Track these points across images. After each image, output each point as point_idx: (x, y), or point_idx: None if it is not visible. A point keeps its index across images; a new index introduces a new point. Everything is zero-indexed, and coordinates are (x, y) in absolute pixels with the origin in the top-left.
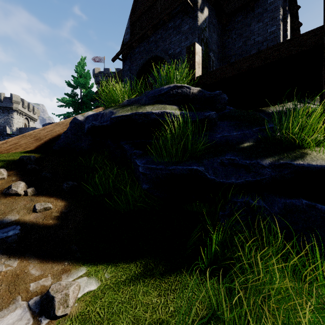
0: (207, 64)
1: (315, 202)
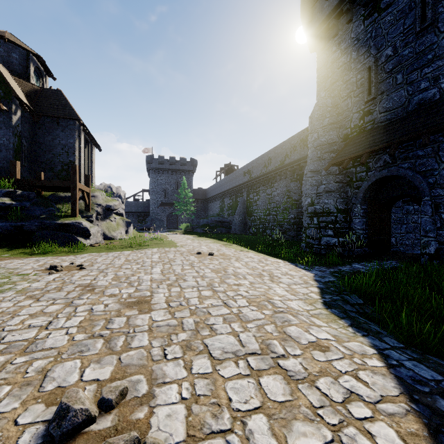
0: (20, 150)
1: (62, 232)
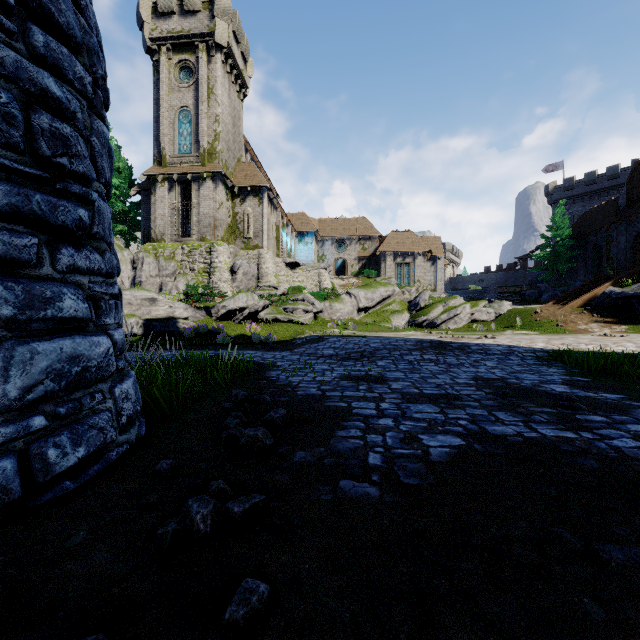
0: None
1: None
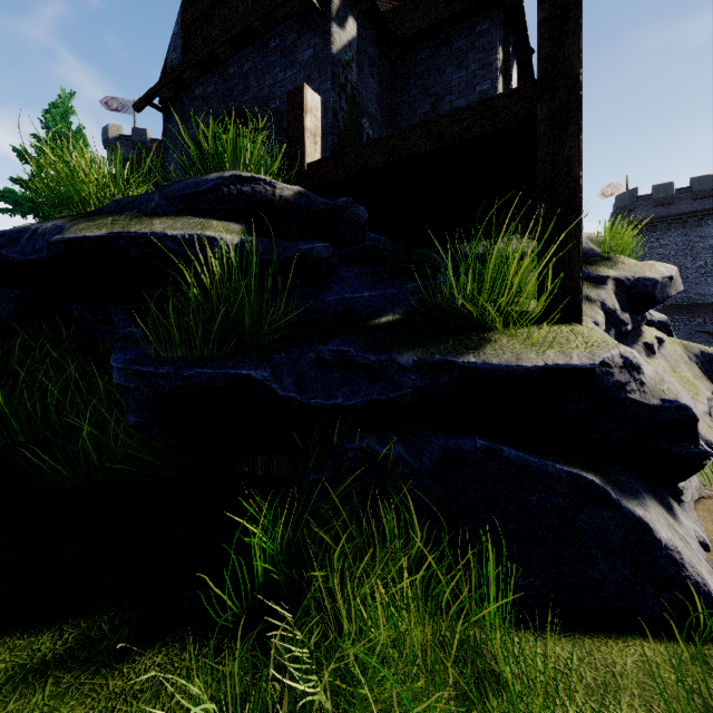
0: (354, 142)
1: (501, 442)
